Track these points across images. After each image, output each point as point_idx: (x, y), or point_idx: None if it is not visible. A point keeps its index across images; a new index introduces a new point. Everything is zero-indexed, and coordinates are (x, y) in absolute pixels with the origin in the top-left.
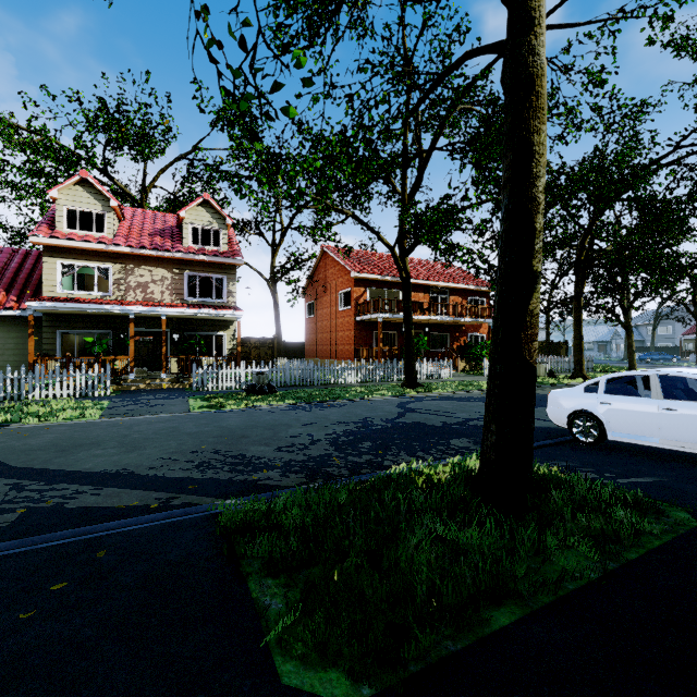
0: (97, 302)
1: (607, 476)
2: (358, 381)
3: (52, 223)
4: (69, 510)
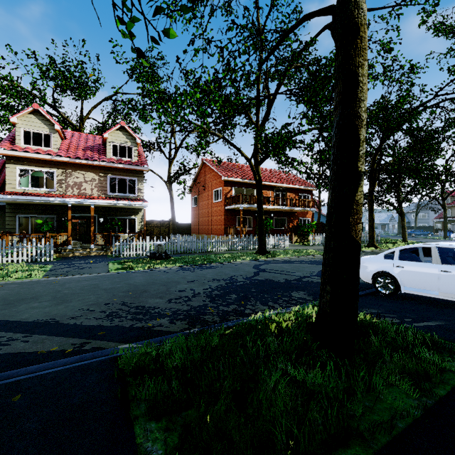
0: (45, 195)
1: (406, 320)
2: (227, 250)
3: (13, 140)
4: (0, 355)
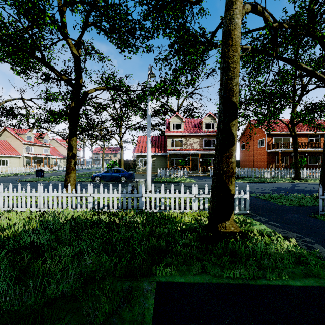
0: (181, 150)
1: None
2: (270, 177)
3: (168, 128)
4: None
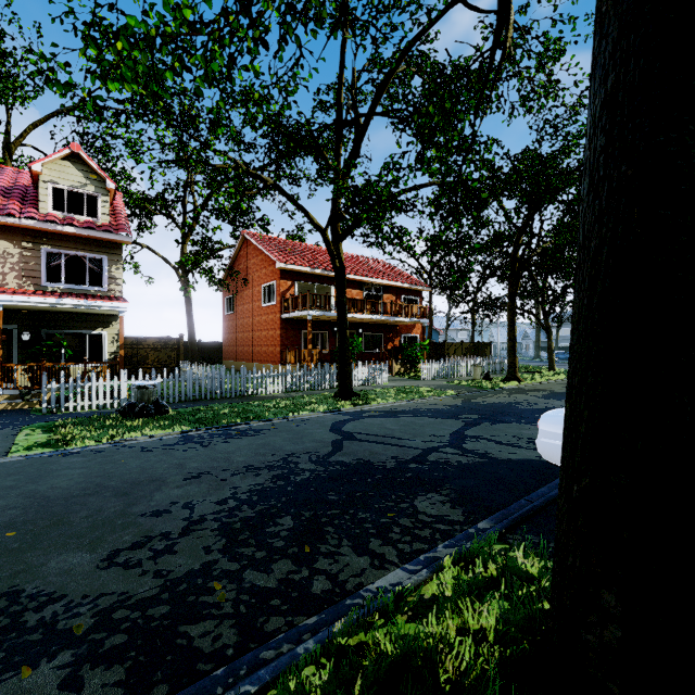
0: None
1: None
2: (283, 391)
3: None
4: None
